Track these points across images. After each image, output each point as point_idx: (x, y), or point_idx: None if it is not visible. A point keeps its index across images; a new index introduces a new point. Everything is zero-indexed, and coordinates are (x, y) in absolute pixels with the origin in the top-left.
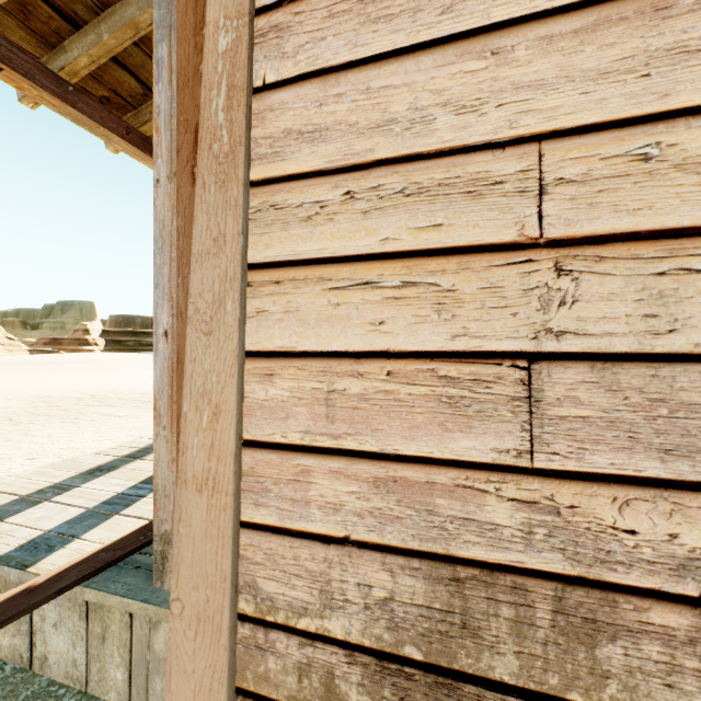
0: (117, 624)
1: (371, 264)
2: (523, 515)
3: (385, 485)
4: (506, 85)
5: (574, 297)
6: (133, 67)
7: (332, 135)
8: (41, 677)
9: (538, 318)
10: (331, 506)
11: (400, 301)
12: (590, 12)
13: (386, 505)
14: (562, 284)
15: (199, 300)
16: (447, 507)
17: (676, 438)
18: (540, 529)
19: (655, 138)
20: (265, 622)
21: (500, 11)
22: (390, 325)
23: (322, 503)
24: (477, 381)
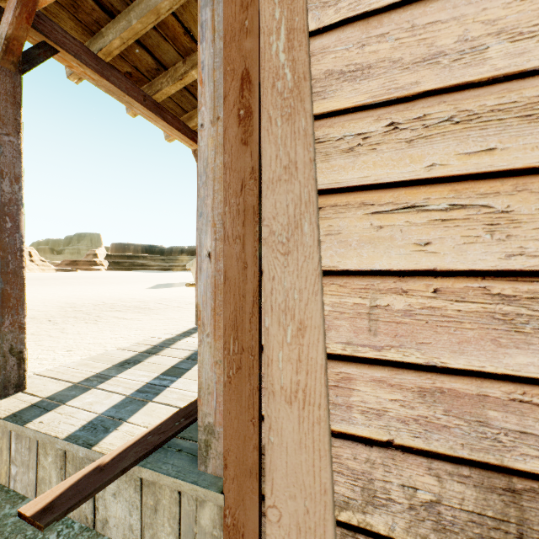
0: (167, 499)
1: (416, 189)
2: None
3: (430, 395)
4: None
5: None
6: (150, 47)
7: (374, 72)
8: (103, 536)
9: None
10: (373, 412)
11: (447, 223)
12: None
13: (432, 414)
14: None
15: (274, 223)
16: (501, 420)
17: None
18: None
19: None
20: None
21: None
22: (436, 246)
23: (364, 408)
24: (535, 299)
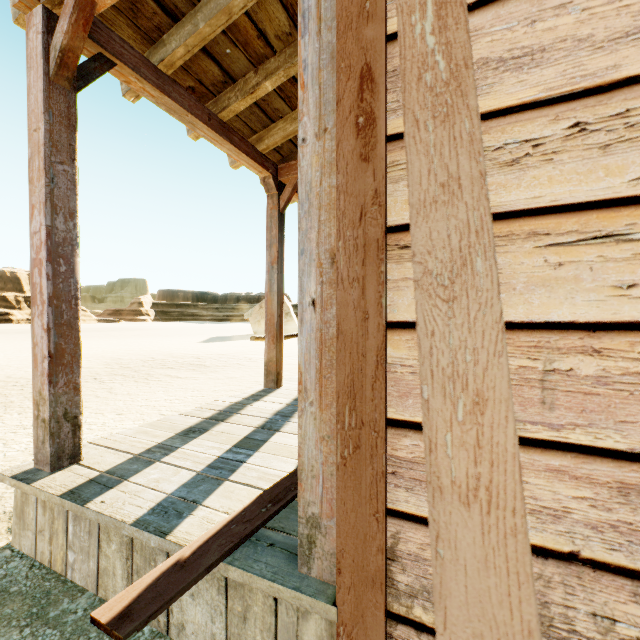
0: (260, 606)
1: (614, 211)
2: None
3: (637, 494)
4: None
5: None
6: (218, 55)
7: (550, 56)
8: None
9: None
10: (548, 512)
11: None
12: None
13: (639, 520)
14: None
15: (429, 259)
16: None
17: None
18: None
19: None
20: None
21: None
22: None
23: (535, 507)
24: None
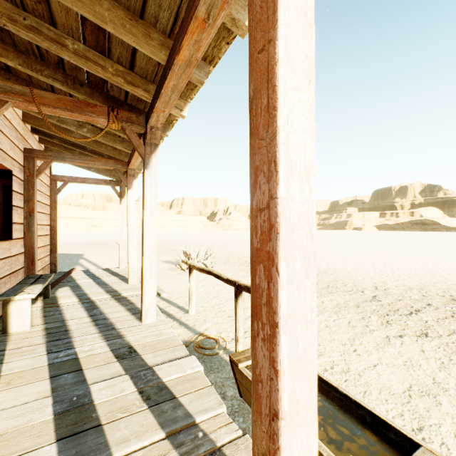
0: None
1: None
2: None
3: None
4: None
5: None
6: None
7: None
8: None
9: None
10: None
11: None
12: None
13: None
14: None
15: None
16: None
17: None
18: None
19: None
20: None
21: None
22: None
23: None
24: None
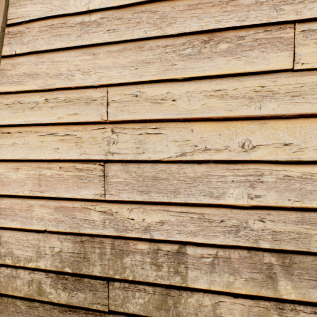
0: None
1: (54, 127)
2: (102, 216)
3: (59, 209)
4: (97, 66)
5: (117, 141)
6: None
7: (40, 77)
8: None
9: (107, 148)
10: (40, 218)
11: (64, 141)
12: (122, 45)
13: (59, 216)
14: (114, 136)
15: None
16: (79, 215)
17: (144, 187)
18: (107, 221)
19: (139, 89)
20: (16, 266)
21: (95, 40)
22: (60, 150)
23: (37, 217)
24: (88, 170)
